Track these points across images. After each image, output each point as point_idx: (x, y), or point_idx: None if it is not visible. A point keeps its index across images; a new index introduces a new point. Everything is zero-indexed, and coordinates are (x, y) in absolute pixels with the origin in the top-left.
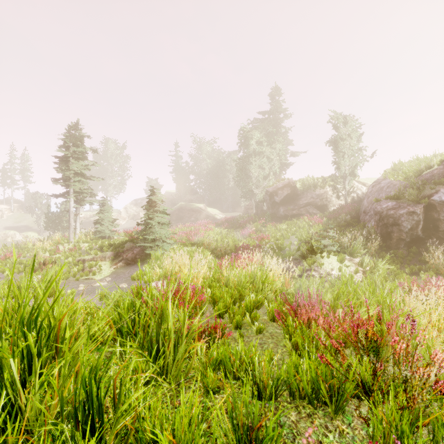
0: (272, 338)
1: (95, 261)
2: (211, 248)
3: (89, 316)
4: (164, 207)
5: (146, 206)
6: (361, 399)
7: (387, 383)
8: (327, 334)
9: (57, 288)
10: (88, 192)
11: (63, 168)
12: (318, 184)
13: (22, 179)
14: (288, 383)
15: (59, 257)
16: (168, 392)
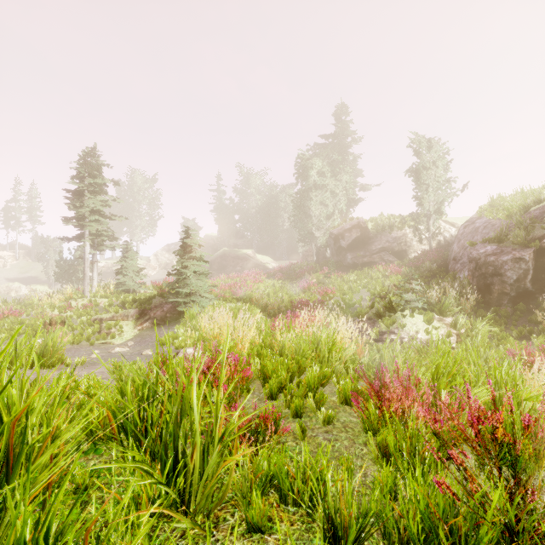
0: (346, 432)
1: (115, 320)
2: (262, 304)
3: (29, 428)
4: (202, 252)
5: (178, 251)
6: (496, 544)
7: (543, 522)
8: (429, 431)
9: (28, 364)
10: (108, 234)
11: (76, 205)
12: (394, 224)
13: (29, 219)
14: (382, 518)
15: (70, 315)
16: (192, 529)
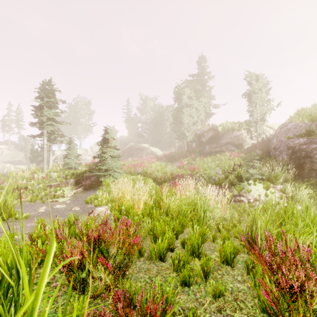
0: (239, 309)
1: (60, 186)
2: (153, 176)
3: None
4: (115, 143)
5: (100, 142)
6: None
7: None
8: None
9: None
10: (58, 133)
11: (38, 115)
12: (235, 128)
13: (17, 126)
14: None
15: (33, 183)
16: None
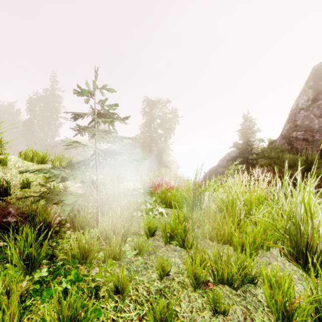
0: None
1: None
2: None
3: None
4: None
5: None
6: None
7: None
8: None
9: None
10: None
11: None
12: (83, 143)
13: None
14: None
15: None
16: None
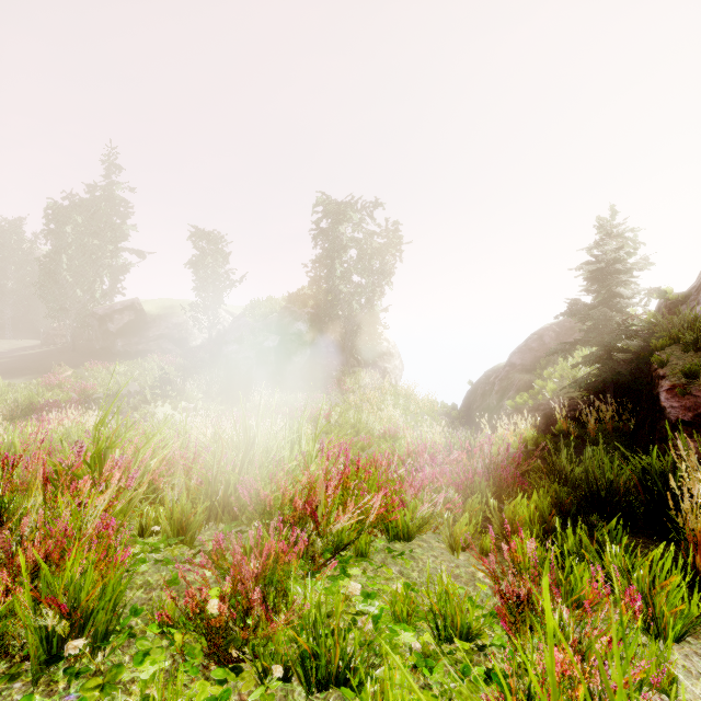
0: None
1: None
2: None
3: None
4: None
5: None
6: None
7: None
8: None
9: None
10: None
11: None
12: (176, 309)
13: None
14: None
15: None
16: None
